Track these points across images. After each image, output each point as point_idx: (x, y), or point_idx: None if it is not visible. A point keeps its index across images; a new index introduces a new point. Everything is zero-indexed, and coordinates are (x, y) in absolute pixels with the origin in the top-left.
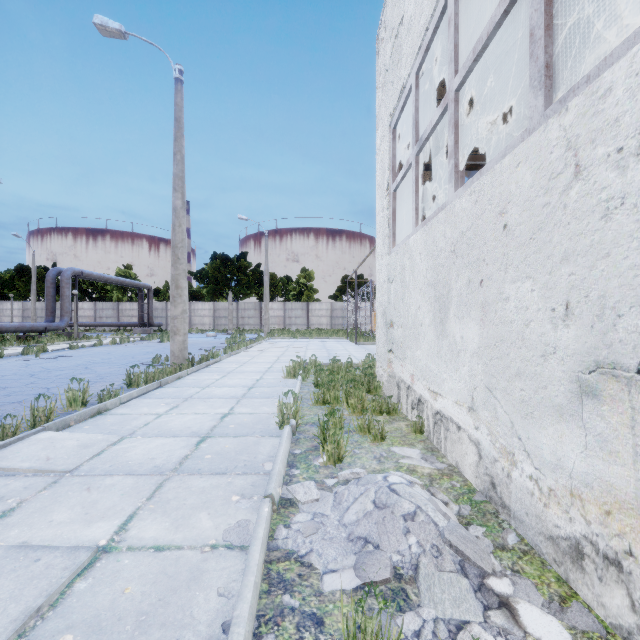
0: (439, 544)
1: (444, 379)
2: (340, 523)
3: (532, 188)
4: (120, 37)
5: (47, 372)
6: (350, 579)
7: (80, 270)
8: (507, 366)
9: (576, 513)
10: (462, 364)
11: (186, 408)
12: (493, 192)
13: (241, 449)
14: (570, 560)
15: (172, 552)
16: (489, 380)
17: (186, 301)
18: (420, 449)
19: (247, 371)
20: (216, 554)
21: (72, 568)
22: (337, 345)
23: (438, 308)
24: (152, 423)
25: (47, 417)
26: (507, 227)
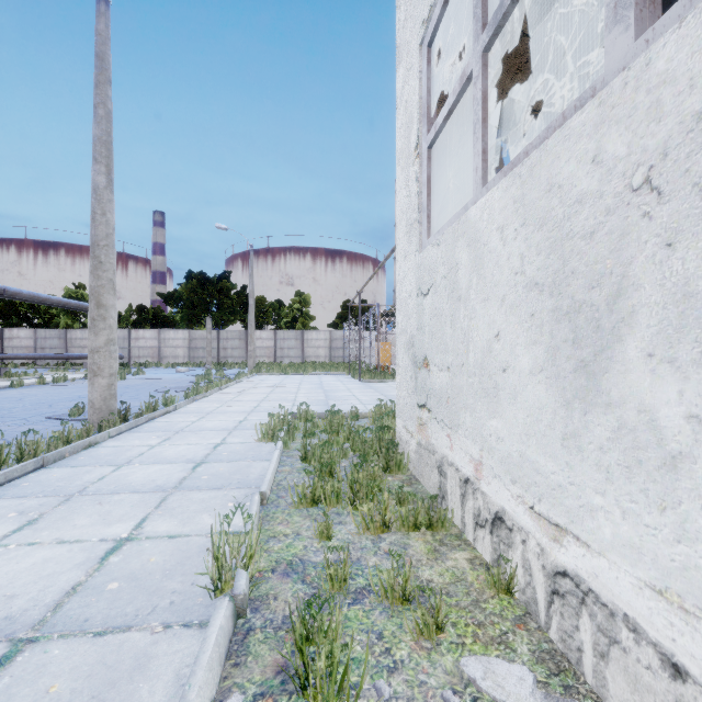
0: None
1: (595, 508)
2: None
3: None
4: None
5: None
6: None
7: (2, 287)
8: None
9: None
10: (699, 497)
11: (50, 525)
12: None
13: None
14: None
15: None
16: None
17: (114, 326)
18: (530, 664)
19: (206, 428)
20: None
21: None
22: (337, 383)
23: (568, 336)
24: None
25: None
26: None
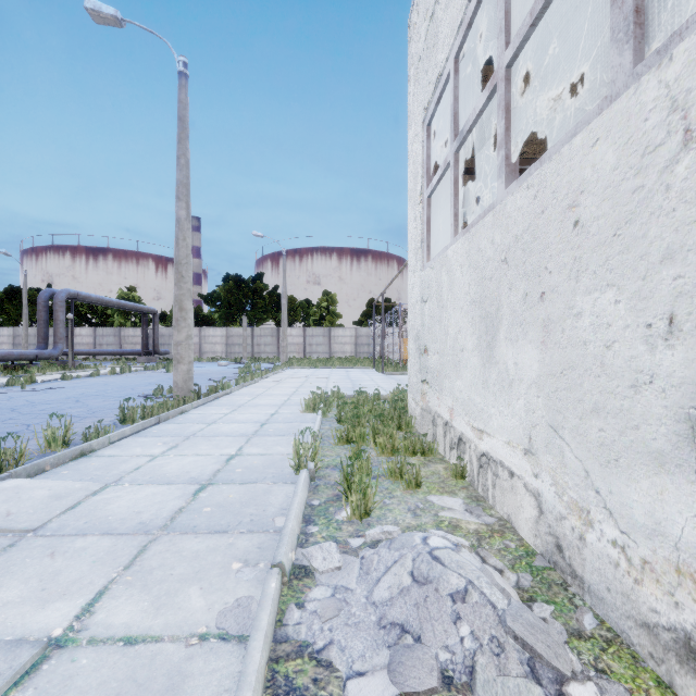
0: (500, 636)
1: (492, 415)
2: (368, 601)
3: (616, 170)
4: (116, 24)
5: (31, 406)
6: (383, 687)
7: (76, 292)
8: (579, 399)
9: (686, 597)
10: (516, 397)
11: (186, 448)
12: (559, 182)
13: (248, 499)
14: (676, 659)
15: (147, 646)
16: (553, 417)
17: (191, 325)
18: (463, 498)
19: (261, 404)
20: (205, 649)
21: (6, 675)
22: (362, 375)
23: (484, 330)
24: (144, 467)
25: (16, 461)
26: (579, 224)
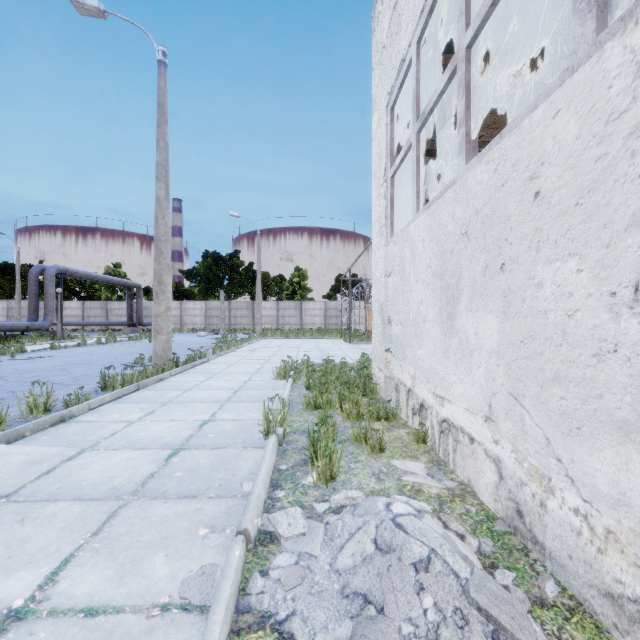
0: (464, 607)
1: (453, 382)
2: (332, 568)
3: (579, 139)
4: (99, 16)
5: (19, 374)
6: None
7: (65, 267)
8: (540, 368)
9: None
10: (476, 365)
11: (162, 414)
12: (519, 155)
13: (218, 464)
14: None
15: (108, 618)
16: (514, 385)
17: (170, 298)
18: (425, 462)
19: (235, 372)
20: (166, 620)
21: None
22: (331, 345)
23: (445, 301)
24: (120, 432)
25: None
26: (540, 195)
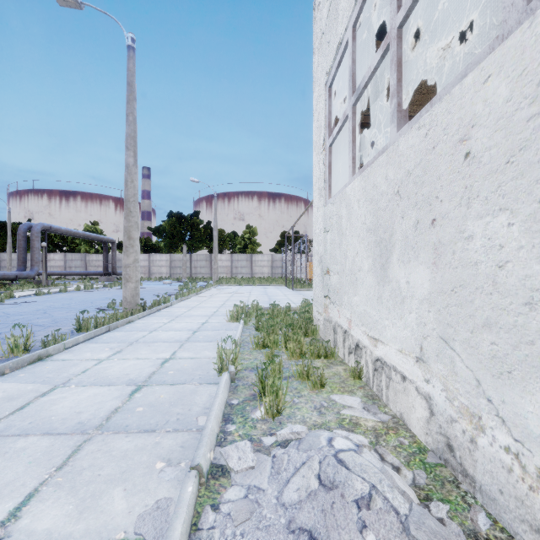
0: None
1: (386, 326)
2: (279, 502)
3: (510, 101)
4: (76, 7)
5: (6, 317)
6: None
7: (49, 225)
8: (470, 315)
9: None
10: (408, 311)
11: (129, 353)
12: (450, 119)
13: (176, 399)
14: None
15: None
16: (444, 329)
17: (138, 251)
18: (360, 397)
19: (194, 315)
20: None
21: None
22: (277, 291)
23: (379, 253)
24: (90, 370)
25: None
26: (470, 155)
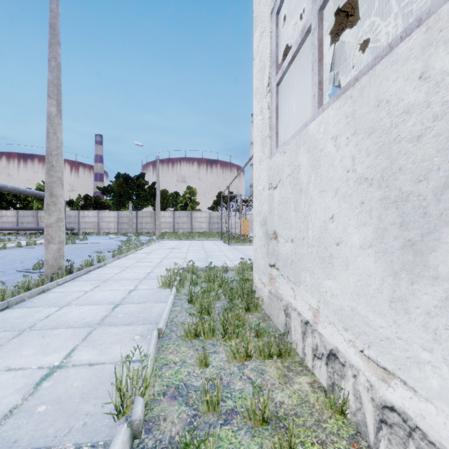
0: None
1: (423, 361)
2: None
3: None
4: None
5: None
6: None
7: None
8: None
9: None
10: None
11: (4, 355)
12: None
13: None
14: None
15: None
16: None
17: (62, 209)
18: None
19: (125, 278)
20: None
21: None
22: (213, 246)
23: (396, 220)
24: None
25: None
26: None
